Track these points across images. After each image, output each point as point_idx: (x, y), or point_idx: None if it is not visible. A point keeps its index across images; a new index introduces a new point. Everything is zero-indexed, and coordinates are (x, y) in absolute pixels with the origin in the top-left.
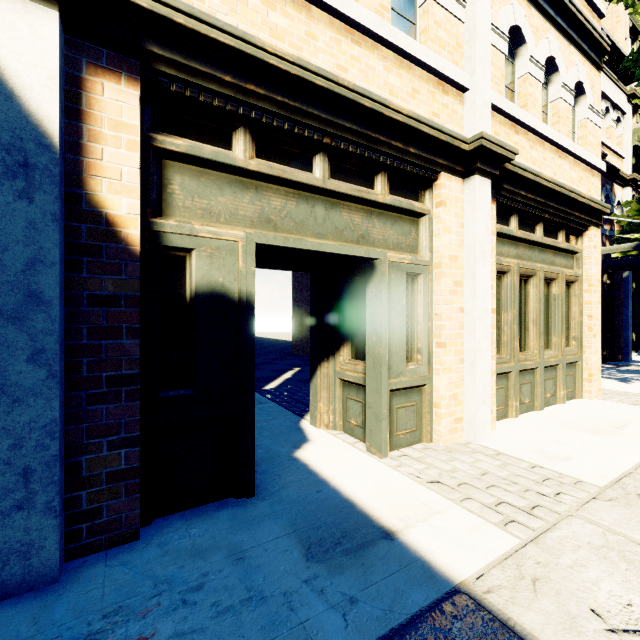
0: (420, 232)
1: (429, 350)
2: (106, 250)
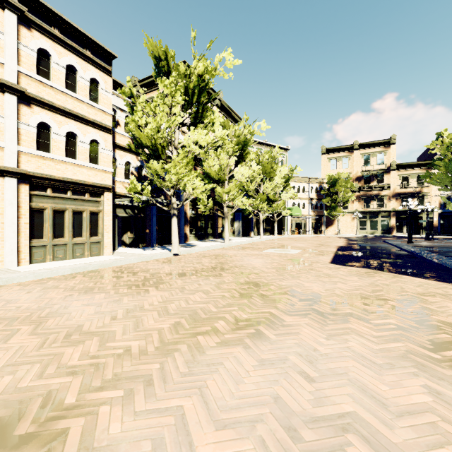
0: None
1: None
2: None
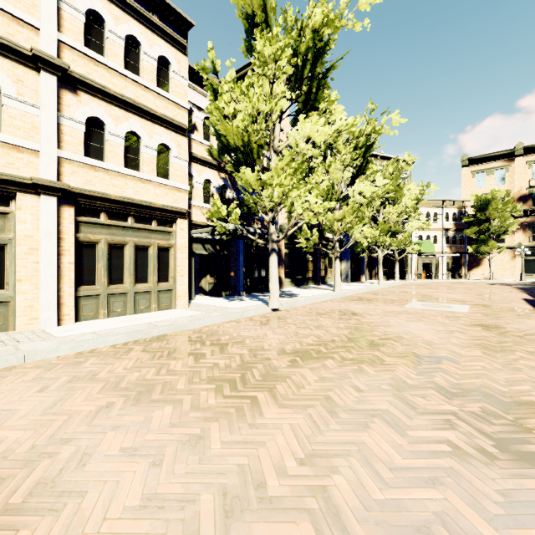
0: (7, 222)
1: (13, 283)
2: None
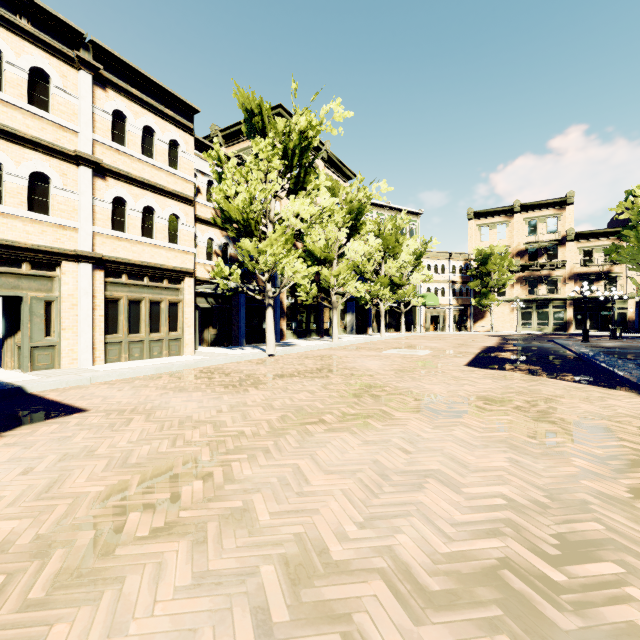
0: (54, 284)
1: (59, 331)
2: None
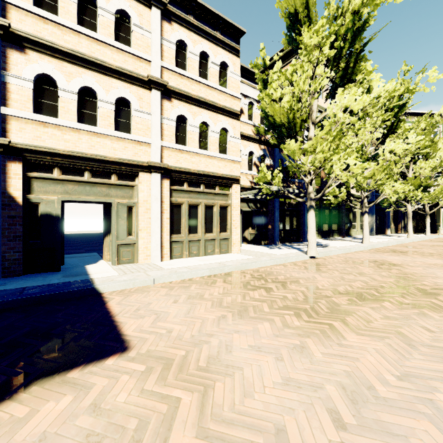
0: (134, 192)
1: (137, 232)
2: (12, 205)
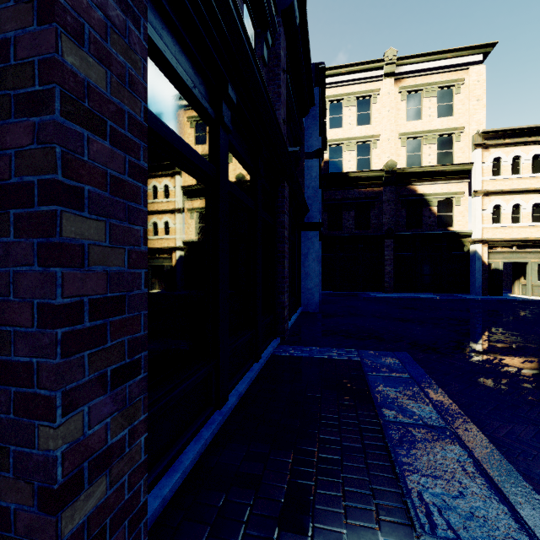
0: None
1: None
2: (484, 265)
